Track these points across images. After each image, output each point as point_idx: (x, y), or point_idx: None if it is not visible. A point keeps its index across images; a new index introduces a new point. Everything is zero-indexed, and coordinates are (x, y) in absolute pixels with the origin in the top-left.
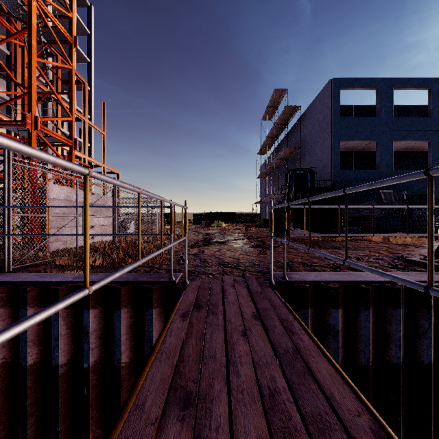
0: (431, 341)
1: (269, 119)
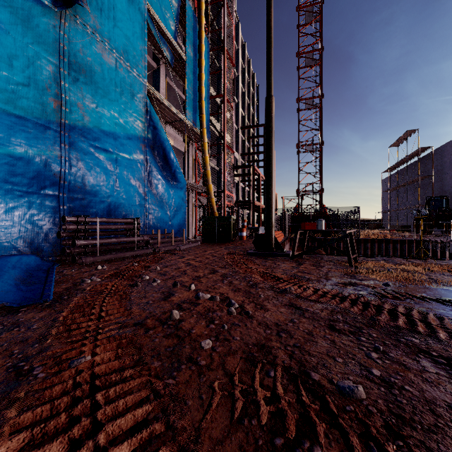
0: None
1: (396, 146)
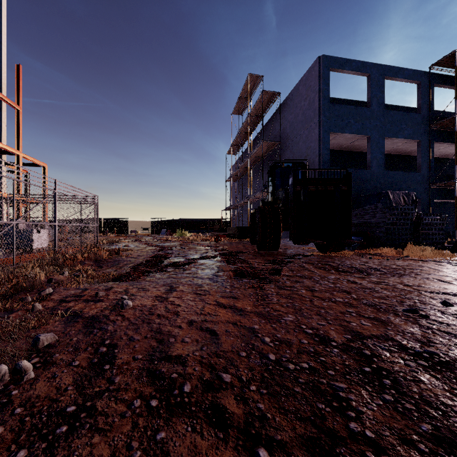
0: None
1: (240, 113)
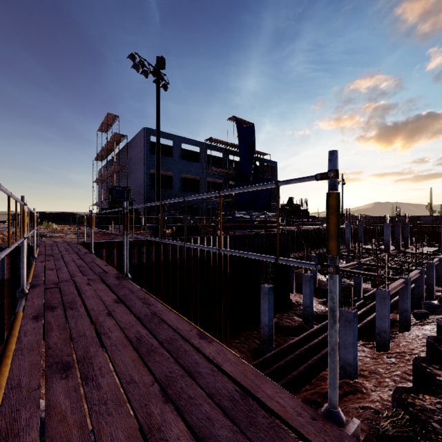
0: (135, 257)
1: (105, 132)
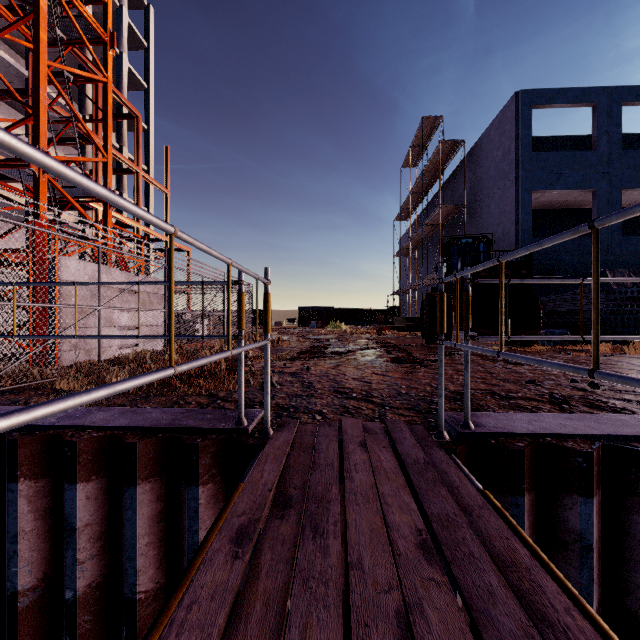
0: None
1: (413, 166)
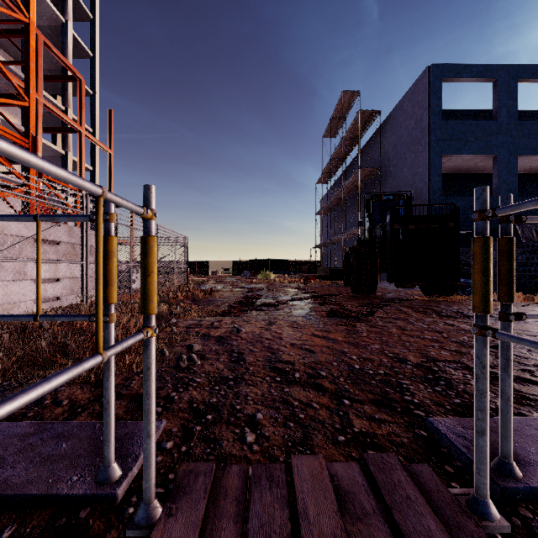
0: None
1: (333, 136)
